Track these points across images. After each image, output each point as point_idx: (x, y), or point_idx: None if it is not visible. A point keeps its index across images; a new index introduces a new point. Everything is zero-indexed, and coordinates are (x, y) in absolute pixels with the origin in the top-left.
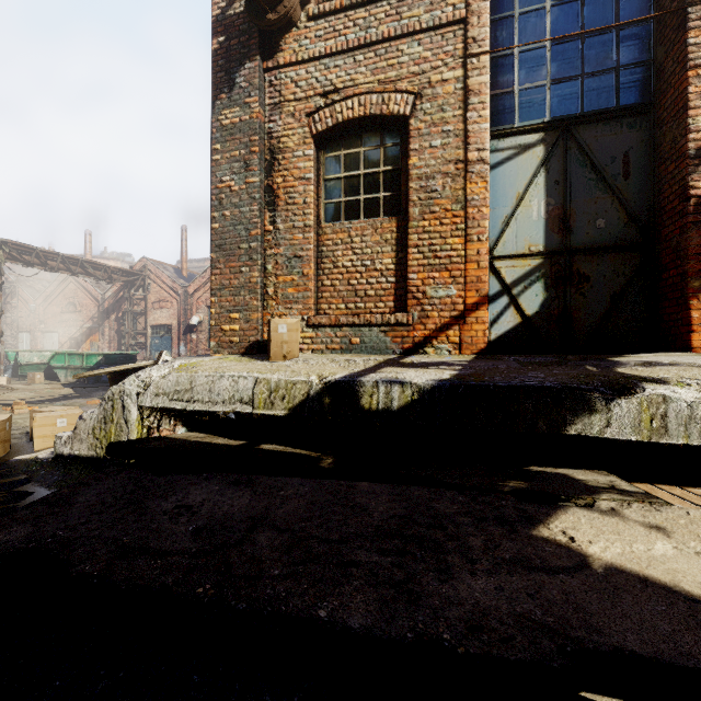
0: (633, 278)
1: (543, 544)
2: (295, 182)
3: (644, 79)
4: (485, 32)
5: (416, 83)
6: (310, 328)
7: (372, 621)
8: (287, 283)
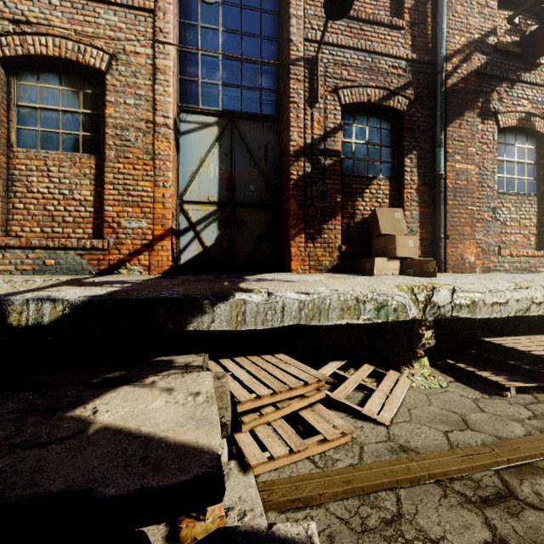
0: (270, 226)
1: (65, 422)
2: None
3: (275, 101)
4: (169, 28)
5: (112, 46)
6: None
7: None
8: None
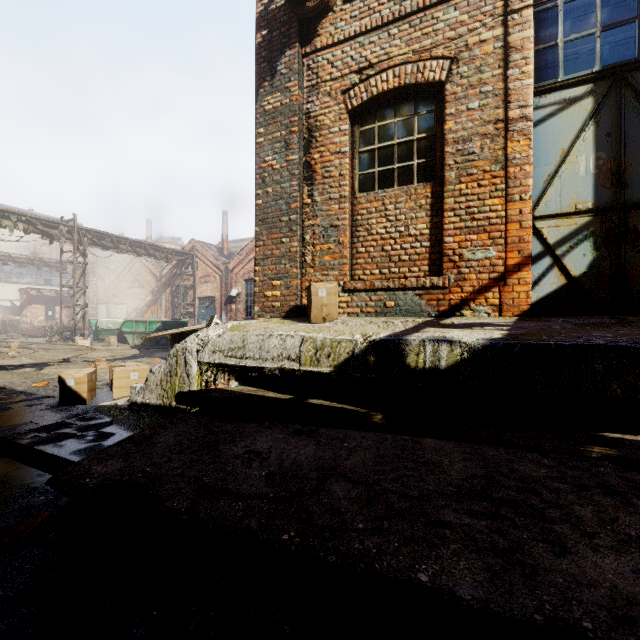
0: None
1: None
2: (331, 156)
3: None
4: None
5: (452, 48)
6: (345, 292)
7: (485, 594)
8: (324, 251)
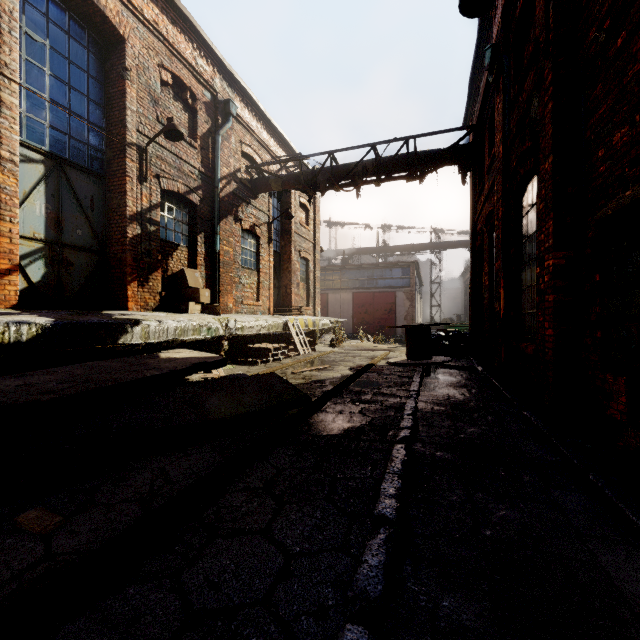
0: (96, 269)
1: (166, 358)
2: None
3: (102, 161)
4: (17, 67)
5: None
6: None
7: (160, 372)
8: None
